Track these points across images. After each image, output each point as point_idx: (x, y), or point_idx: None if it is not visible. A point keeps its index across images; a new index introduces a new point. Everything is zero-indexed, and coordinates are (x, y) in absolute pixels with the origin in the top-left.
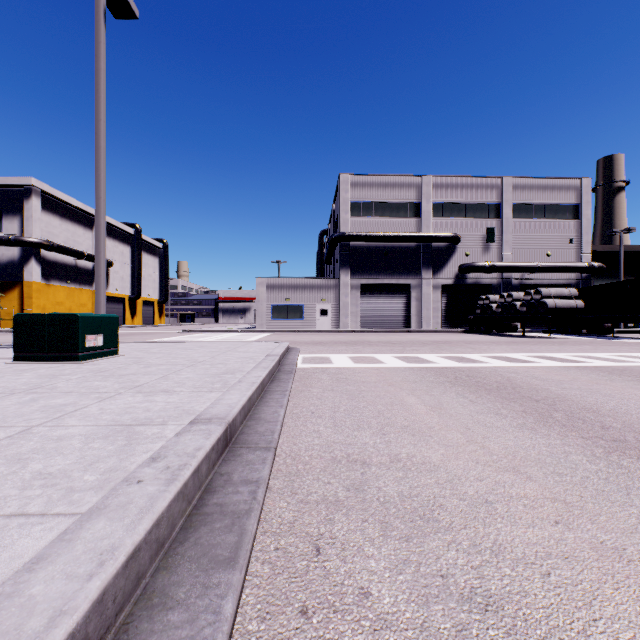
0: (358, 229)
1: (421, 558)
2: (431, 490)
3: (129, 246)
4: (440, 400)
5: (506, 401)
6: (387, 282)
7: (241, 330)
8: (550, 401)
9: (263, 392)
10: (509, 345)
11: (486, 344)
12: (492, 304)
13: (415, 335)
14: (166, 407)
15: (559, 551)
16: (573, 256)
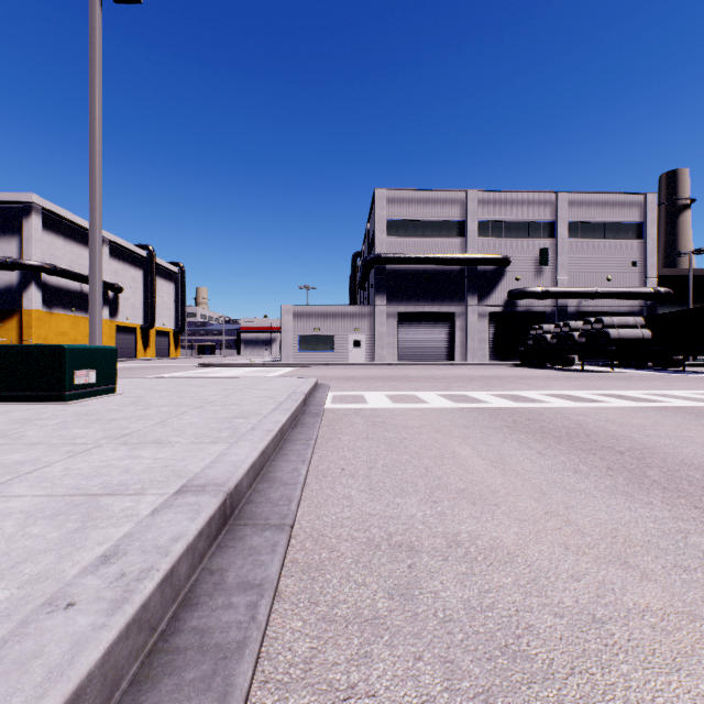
0: (395, 250)
1: None
2: (510, 597)
3: (141, 270)
4: (501, 452)
5: (583, 453)
6: (428, 310)
7: (264, 363)
8: (637, 453)
9: (282, 441)
10: (568, 381)
11: (542, 380)
12: (546, 334)
13: (460, 369)
14: (152, 466)
15: None
16: (636, 280)
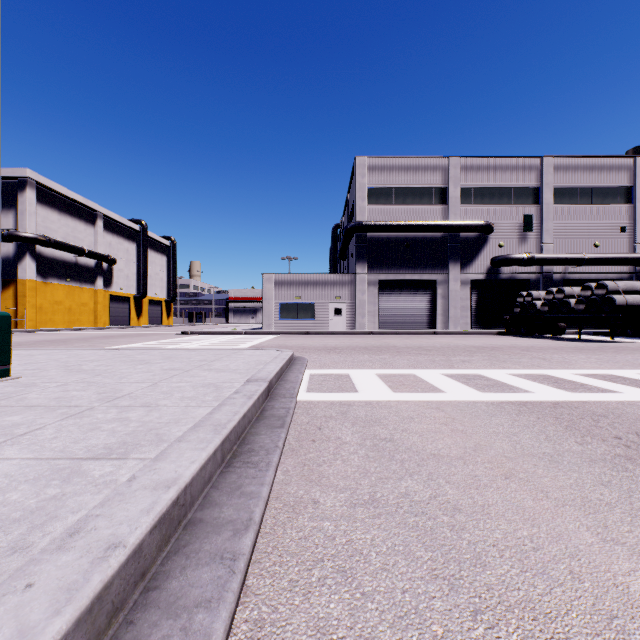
0: (376, 218)
1: None
2: None
3: (135, 243)
4: None
5: None
6: (409, 277)
7: (245, 331)
8: None
9: (174, 537)
10: (585, 353)
11: (551, 352)
12: (536, 301)
13: (445, 338)
14: None
15: None
16: (625, 246)
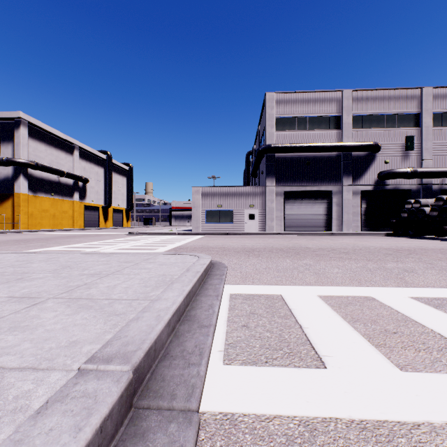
0: (282, 142)
1: None
2: None
3: (103, 168)
4: None
5: None
6: (309, 189)
7: (178, 232)
8: None
9: None
10: None
11: None
12: (424, 207)
13: (345, 239)
14: None
15: None
16: None
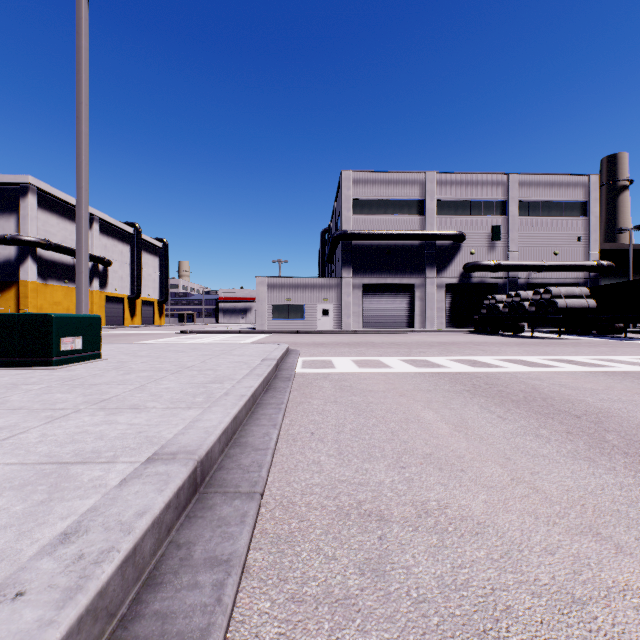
0: (360, 227)
1: None
2: (484, 574)
3: (128, 245)
4: (463, 416)
5: (541, 417)
6: (390, 281)
7: (241, 330)
8: (594, 417)
9: (255, 405)
10: (520, 347)
11: (496, 346)
12: (499, 304)
13: (419, 336)
14: (126, 432)
15: None
16: (581, 254)
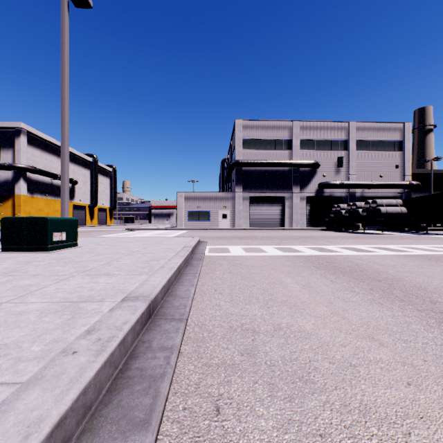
0: (248, 158)
1: (302, 418)
2: (307, 355)
3: (89, 170)
4: (309, 280)
5: (357, 281)
6: (268, 195)
7: (166, 228)
8: (389, 281)
9: (179, 274)
10: (355, 239)
11: (338, 238)
12: (342, 210)
13: (288, 232)
14: (106, 287)
15: (414, 411)
16: (398, 177)
